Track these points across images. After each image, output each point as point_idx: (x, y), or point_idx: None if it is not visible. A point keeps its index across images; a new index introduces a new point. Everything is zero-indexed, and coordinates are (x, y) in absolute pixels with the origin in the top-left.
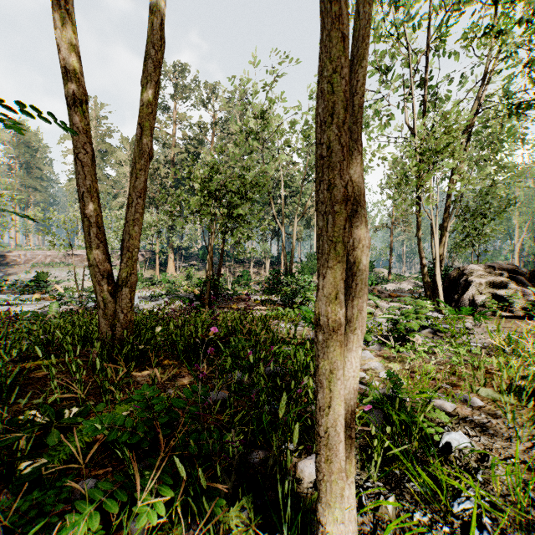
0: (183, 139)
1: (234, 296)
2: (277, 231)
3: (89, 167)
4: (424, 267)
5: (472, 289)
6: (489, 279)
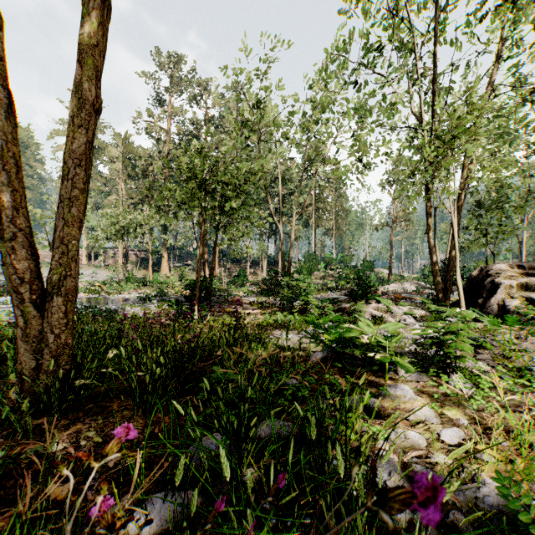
0: (177, 134)
1: (229, 298)
2: (274, 230)
3: (2, 120)
4: (435, 267)
5: (501, 292)
6: (520, 281)
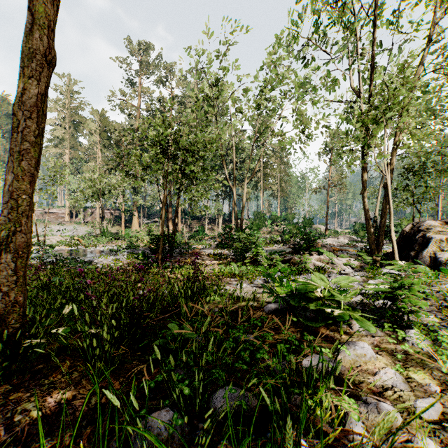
0: (146, 111)
1: (189, 250)
2: (228, 192)
3: None
4: (369, 224)
5: (432, 246)
6: None
